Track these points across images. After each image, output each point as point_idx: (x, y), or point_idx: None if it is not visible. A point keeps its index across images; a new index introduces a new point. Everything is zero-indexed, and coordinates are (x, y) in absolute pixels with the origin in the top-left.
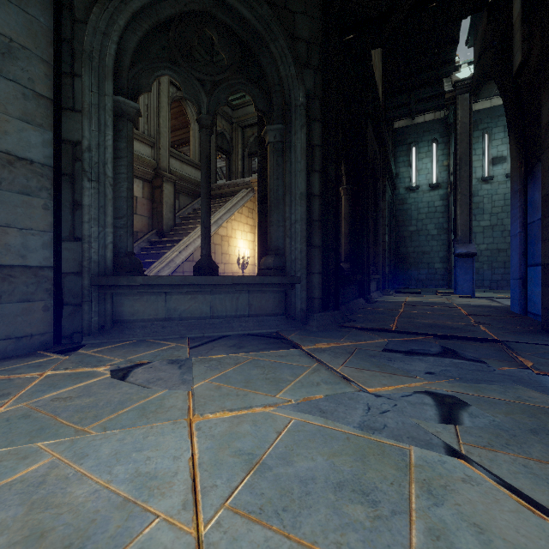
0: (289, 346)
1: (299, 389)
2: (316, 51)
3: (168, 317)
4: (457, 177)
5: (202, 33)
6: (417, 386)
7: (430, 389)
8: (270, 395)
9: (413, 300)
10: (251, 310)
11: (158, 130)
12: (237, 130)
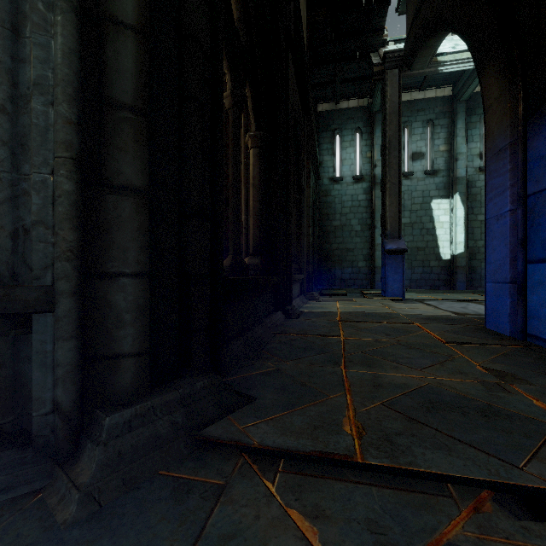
0: None
1: None
2: None
3: None
4: (386, 163)
5: None
6: None
7: None
8: None
9: (346, 309)
10: None
11: None
12: None
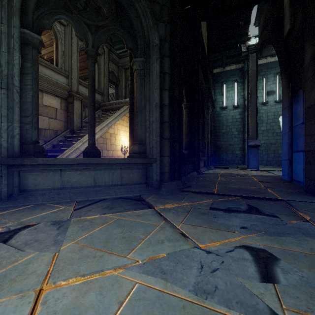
0: (146, 207)
1: (147, 248)
2: (166, 11)
3: (62, 187)
4: (249, 101)
5: (100, 12)
6: (236, 240)
7: (246, 243)
8: (122, 256)
9: (225, 172)
10: (123, 181)
11: (70, 67)
12: (121, 71)
